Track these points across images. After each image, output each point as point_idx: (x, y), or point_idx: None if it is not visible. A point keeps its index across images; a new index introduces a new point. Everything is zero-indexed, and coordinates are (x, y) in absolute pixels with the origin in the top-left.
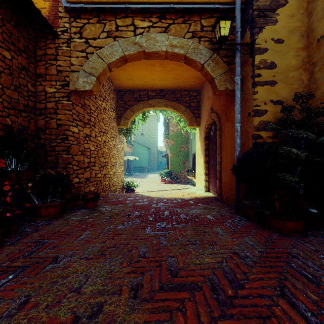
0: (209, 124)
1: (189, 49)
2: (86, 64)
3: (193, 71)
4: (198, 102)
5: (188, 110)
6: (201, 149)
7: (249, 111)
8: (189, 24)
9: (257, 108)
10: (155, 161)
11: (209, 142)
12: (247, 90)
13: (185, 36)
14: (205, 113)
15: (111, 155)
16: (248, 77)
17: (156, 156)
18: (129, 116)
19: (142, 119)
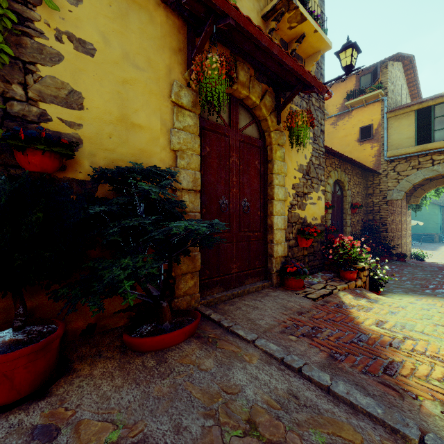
0: None
1: None
2: (398, 186)
3: None
4: None
5: None
6: None
7: None
8: None
9: None
10: None
11: None
12: None
13: None
14: None
15: (402, 229)
16: None
17: None
18: (419, 194)
19: (435, 195)
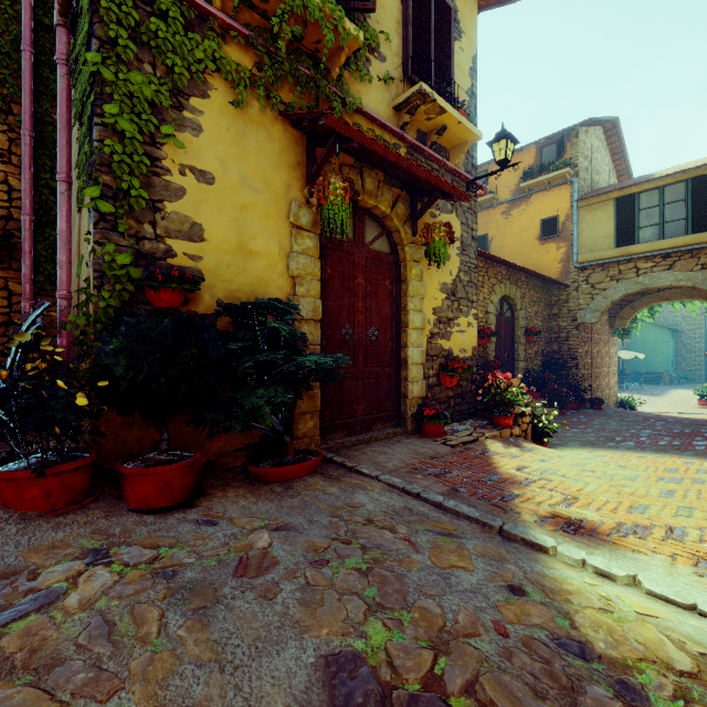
0: None
1: (697, 280)
2: (592, 304)
3: None
4: None
5: None
6: None
7: None
8: (697, 258)
9: None
10: (694, 359)
11: None
12: None
13: (692, 269)
14: None
15: (603, 364)
16: None
17: (698, 347)
18: (627, 315)
19: (648, 315)
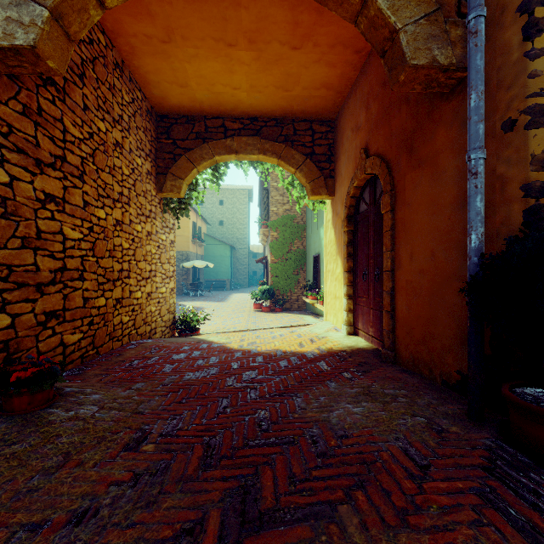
0: (357, 188)
1: None
2: None
3: (323, 66)
4: (329, 145)
5: (310, 162)
6: (337, 244)
7: (511, 115)
8: None
9: (543, 102)
10: (244, 270)
11: (356, 227)
12: (498, 57)
13: None
14: (346, 165)
15: (140, 255)
16: (506, 15)
17: (245, 261)
18: (183, 171)
19: (212, 179)
